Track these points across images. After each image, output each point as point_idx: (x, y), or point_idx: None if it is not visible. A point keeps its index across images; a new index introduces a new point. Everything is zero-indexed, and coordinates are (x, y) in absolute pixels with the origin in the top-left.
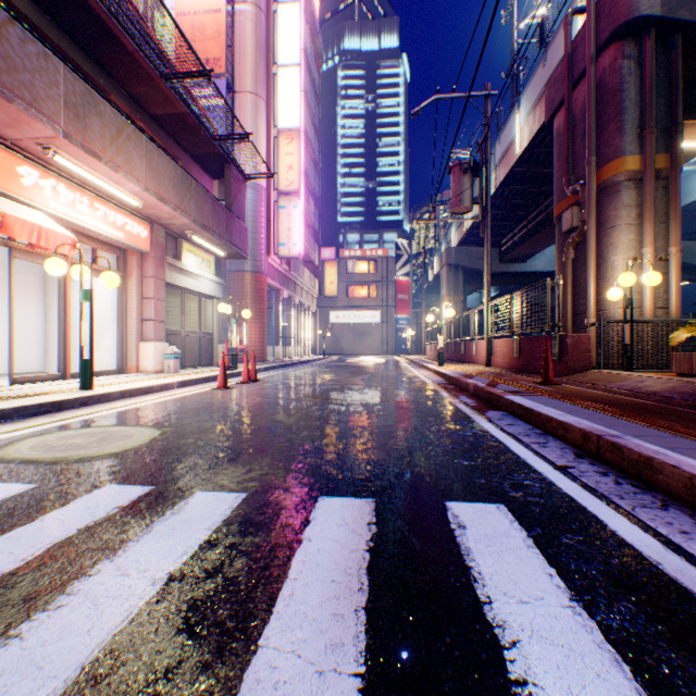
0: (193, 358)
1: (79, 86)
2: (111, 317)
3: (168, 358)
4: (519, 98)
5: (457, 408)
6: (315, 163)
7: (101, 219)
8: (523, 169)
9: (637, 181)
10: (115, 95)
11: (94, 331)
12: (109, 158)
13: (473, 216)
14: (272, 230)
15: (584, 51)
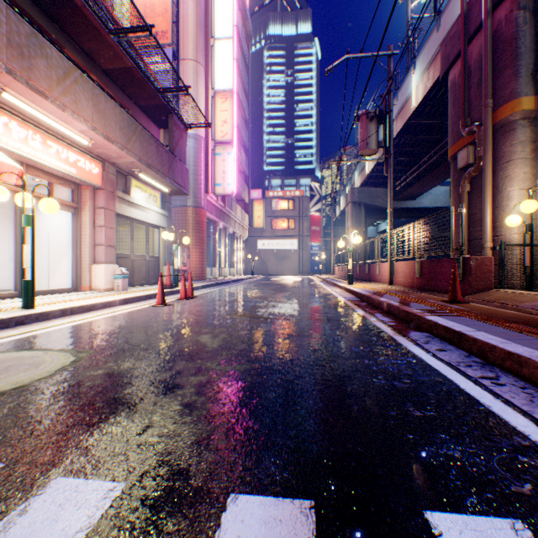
0: (141, 277)
1: (24, 27)
2: (69, 242)
3: (117, 278)
4: (414, 61)
5: (377, 327)
6: (246, 122)
7: (54, 155)
8: (417, 120)
9: (532, 119)
10: (69, 48)
11: (34, 253)
12: (55, 97)
13: (378, 158)
14: (210, 172)
15: (480, 8)
